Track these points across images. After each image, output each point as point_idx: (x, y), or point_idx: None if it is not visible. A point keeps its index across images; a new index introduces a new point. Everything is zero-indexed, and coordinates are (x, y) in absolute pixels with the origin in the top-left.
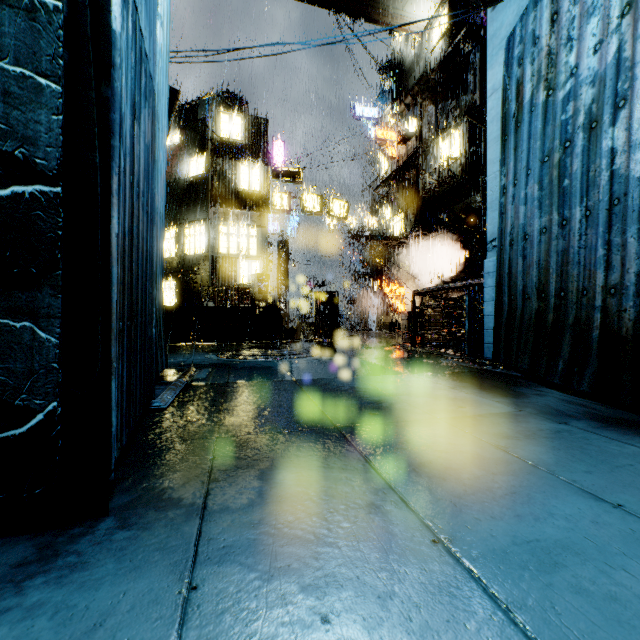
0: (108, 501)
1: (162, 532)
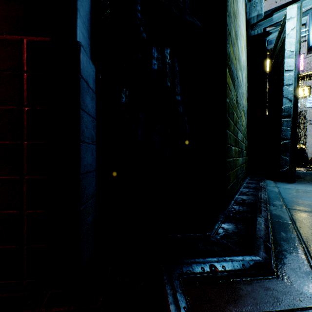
0: (295, 180)
1: (306, 184)
